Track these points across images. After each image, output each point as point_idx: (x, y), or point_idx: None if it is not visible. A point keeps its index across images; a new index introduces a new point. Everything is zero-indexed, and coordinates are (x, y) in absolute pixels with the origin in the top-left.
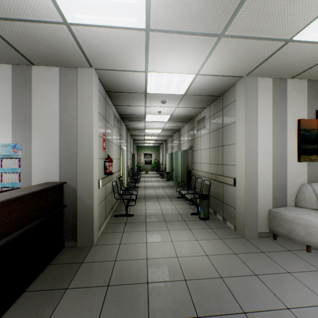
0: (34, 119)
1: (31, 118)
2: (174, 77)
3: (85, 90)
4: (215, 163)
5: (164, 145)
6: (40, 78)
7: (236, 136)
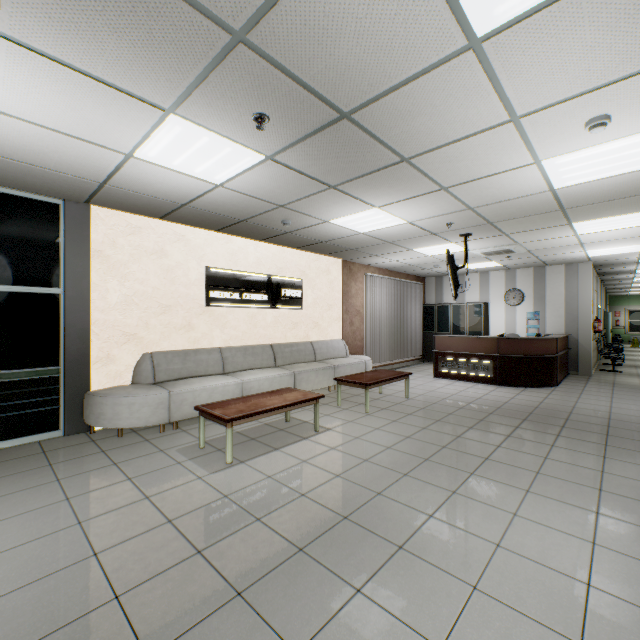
0: (546, 297)
1: (544, 296)
2: None
3: (584, 276)
4: None
5: None
6: (550, 272)
7: None
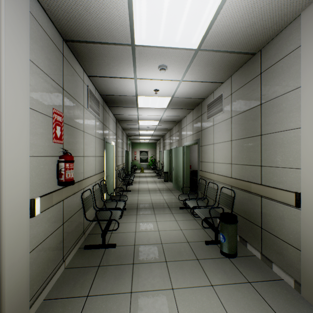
0: None
1: None
2: None
3: None
4: (243, 163)
5: (161, 141)
6: None
7: (302, 114)
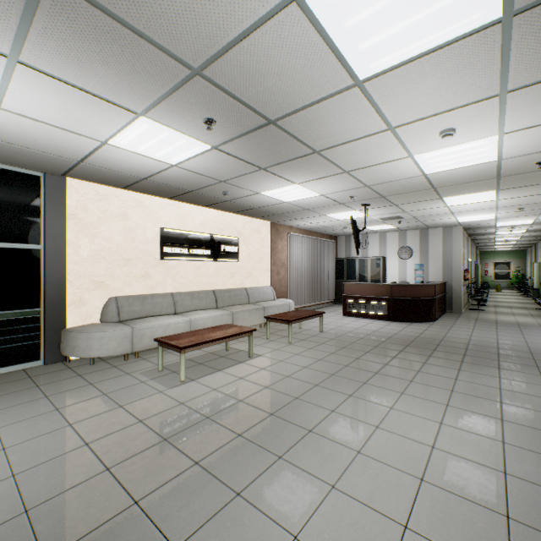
0: (429, 252)
1: (427, 252)
2: (516, 221)
3: (456, 237)
4: None
5: (532, 250)
6: (432, 233)
7: None
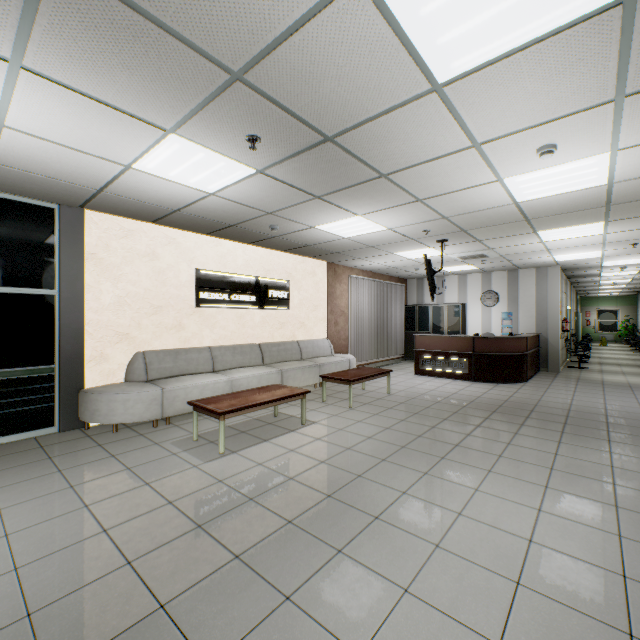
0: (519, 298)
1: (517, 298)
2: (628, 260)
3: (553, 279)
4: None
5: None
6: (523, 275)
7: None
